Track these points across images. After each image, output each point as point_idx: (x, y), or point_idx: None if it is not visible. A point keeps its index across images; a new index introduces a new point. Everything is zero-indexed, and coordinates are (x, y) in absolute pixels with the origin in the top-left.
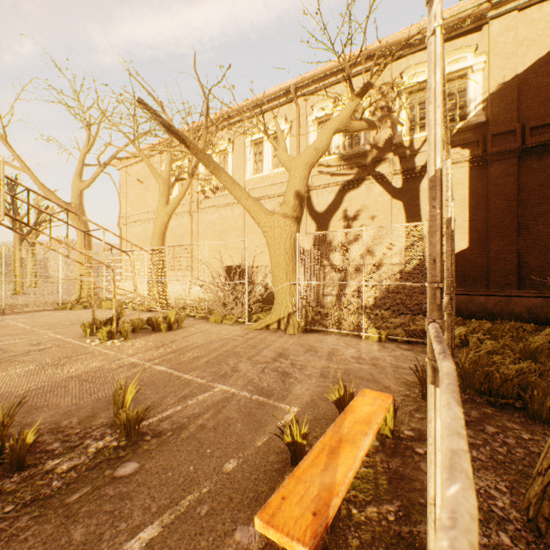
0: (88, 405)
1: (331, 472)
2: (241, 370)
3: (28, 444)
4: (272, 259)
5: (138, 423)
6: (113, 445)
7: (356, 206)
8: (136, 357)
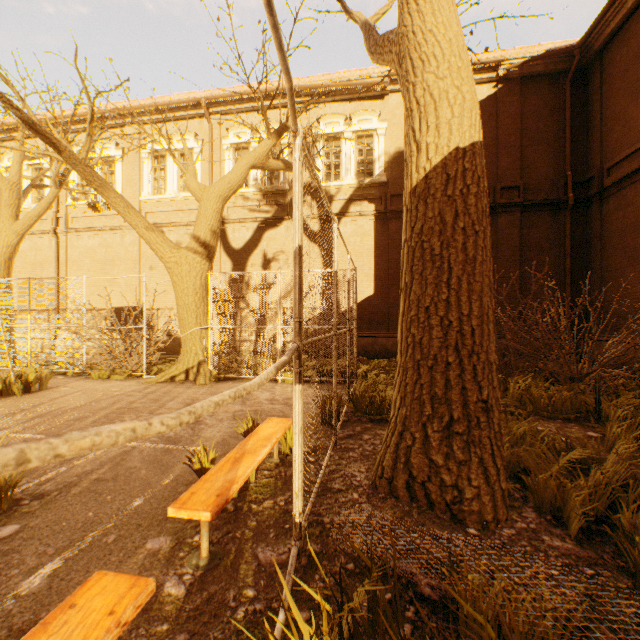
0: None
1: (234, 472)
2: None
3: None
4: (179, 301)
5: (12, 487)
6: None
7: (275, 246)
8: None
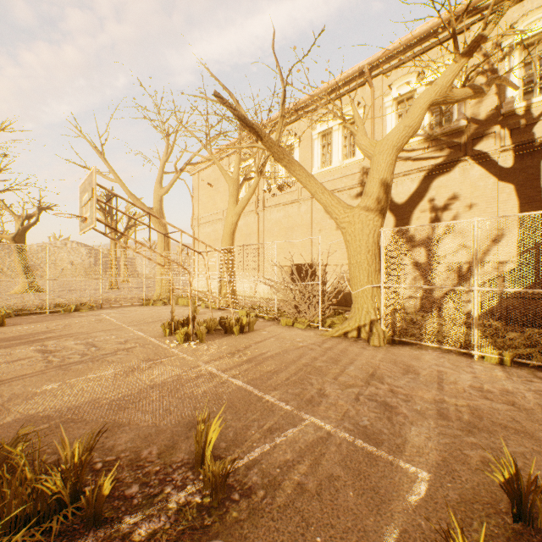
0: (168, 428)
1: None
2: (329, 395)
3: (104, 496)
4: (351, 259)
5: (224, 476)
6: (195, 502)
7: (446, 194)
8: (212, 366)
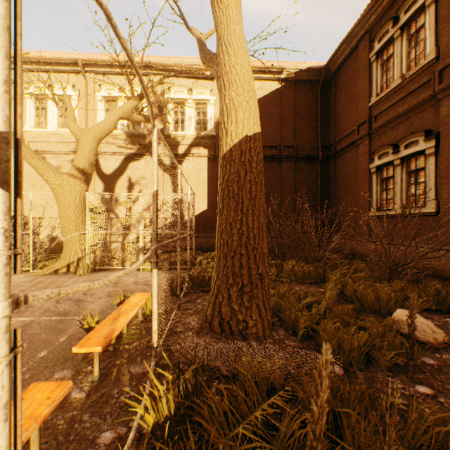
0: None
1: (114, 325)
2: (35, 305)
3: None
4: (62, 213)
5: None
6: None
7: (138, 174)
8: None
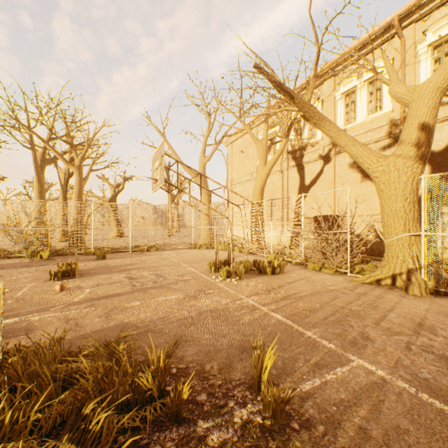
0: (223, 348)
1: None
2: (374, 340)
3: (183, 399)
4: (384, 207)
5: (283, 403)
6: (257, 421)
7: None
8: (252, 299)
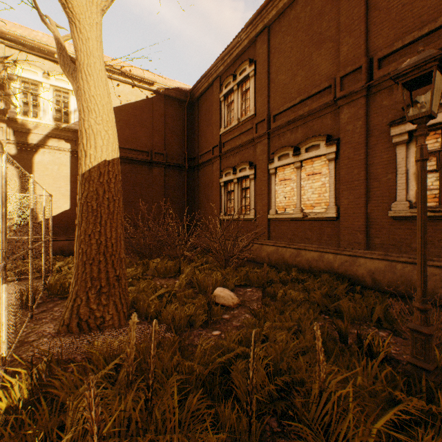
0: None
1: None
2: None
3: None
4: None
5: None
6: None
7: None
8: None
